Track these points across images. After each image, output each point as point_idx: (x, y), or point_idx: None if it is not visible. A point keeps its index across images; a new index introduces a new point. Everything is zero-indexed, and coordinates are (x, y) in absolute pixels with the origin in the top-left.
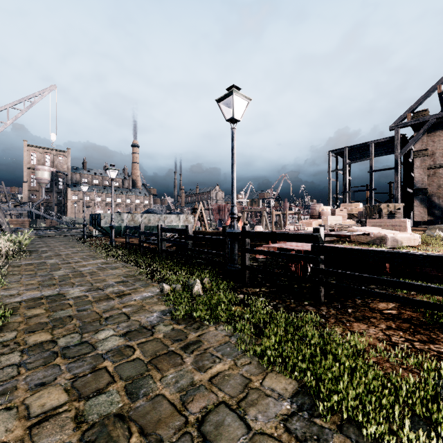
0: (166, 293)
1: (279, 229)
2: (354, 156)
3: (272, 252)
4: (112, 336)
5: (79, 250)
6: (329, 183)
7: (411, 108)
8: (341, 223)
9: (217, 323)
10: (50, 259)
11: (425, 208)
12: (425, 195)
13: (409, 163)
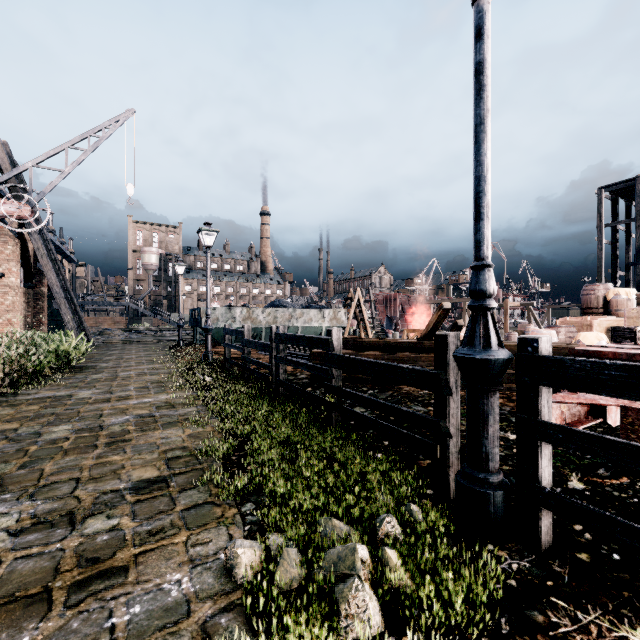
0: (244, 582)
1: None
2: None
3: None
4: None
5: (153, 370)
6: (601, 247)
7: None
8: None
9: None
10: (88, 389)
11: None
12: None
13: None
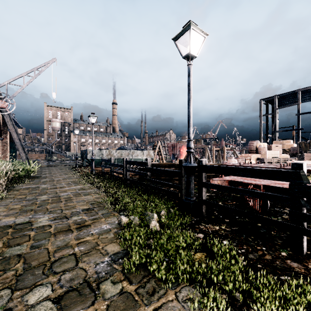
0: (124, 225)
1: (218, 161)
2: (281, 103)
3: (234, 188)
4: (44, 301)
5: (69, 177)
6: (261, 124)
7: None
8: (278, 157)
9: (177, 284)
10: (44, 184)
11: None
12: None
13: None
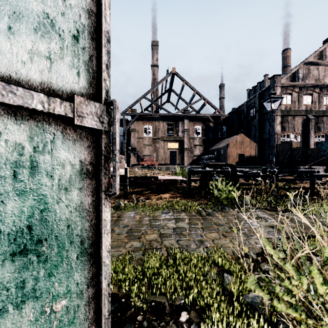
0: None
1: None
2: None
3: None
4: None
5: None
6: None
7: (130, 106)
8: None
9: None
10: None
11: (135, 158)
12: (135, 151)
13: (130, 134)
